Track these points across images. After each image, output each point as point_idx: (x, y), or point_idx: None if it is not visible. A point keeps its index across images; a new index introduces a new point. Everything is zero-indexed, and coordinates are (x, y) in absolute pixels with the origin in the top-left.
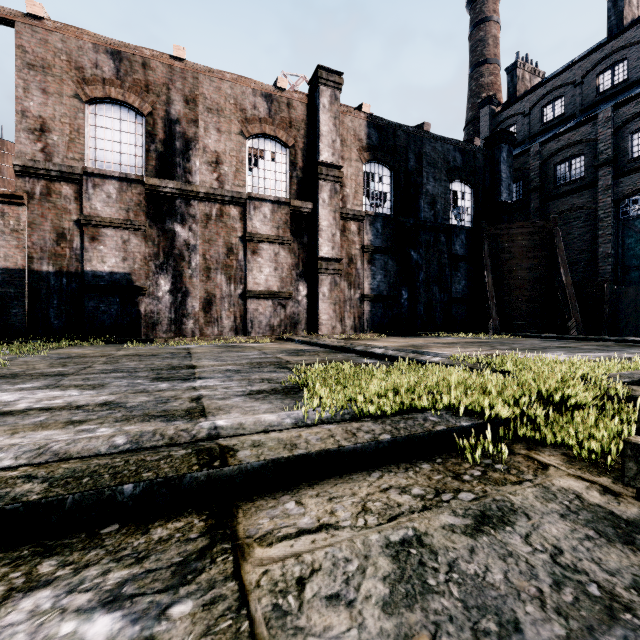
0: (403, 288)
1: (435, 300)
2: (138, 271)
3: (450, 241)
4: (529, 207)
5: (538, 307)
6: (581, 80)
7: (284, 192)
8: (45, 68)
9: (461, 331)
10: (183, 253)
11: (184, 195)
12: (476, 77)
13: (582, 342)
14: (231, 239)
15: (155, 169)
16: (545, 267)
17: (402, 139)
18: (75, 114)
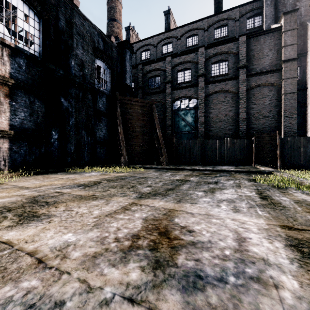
0: (53, 129)
1: (84, 142)
2: None
3: (95, 99)
4: (137, 97)
5: (145, 149)
6: (156, 45)
7: None
8: None
9: (103, 164)
10: None
11: None
12: (111, 26)
13: (178, 172)
14: None
15: None
16: (149, 126)
17: None
18: None
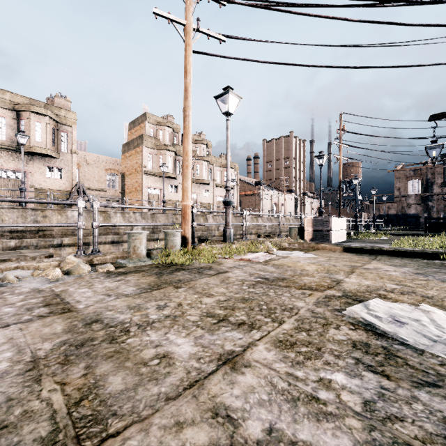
0: None
1: None
2: (419, 213)
3: None
4: None
5: None
6: None
7: None
8: (399, 178)
9: None
10: (430, 208)
11: (431, 195)
12: None
13: None
14: (445, 203)
15: (423, 191)
16: None
17: None
18: (405, 184)
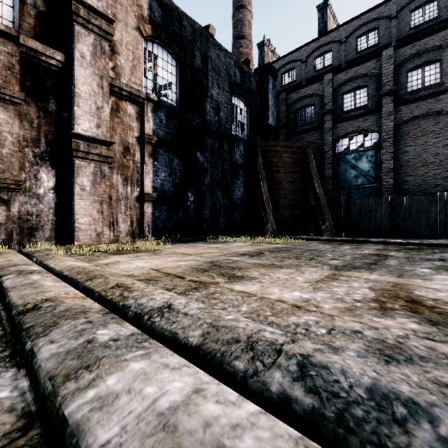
0: (189, 190)
1: (219, 204)
2: None
3: (231, 150)
4: (278, 140)
5: (296, 213)
6: (306, 59)
7: (9, 22)
8: None
9: (240, 234)
10: None
11: None
12: (237, 46)
13: (359, 245)
14: None
15: None
16: (301, 181)
17: (188, 31)
18: None
